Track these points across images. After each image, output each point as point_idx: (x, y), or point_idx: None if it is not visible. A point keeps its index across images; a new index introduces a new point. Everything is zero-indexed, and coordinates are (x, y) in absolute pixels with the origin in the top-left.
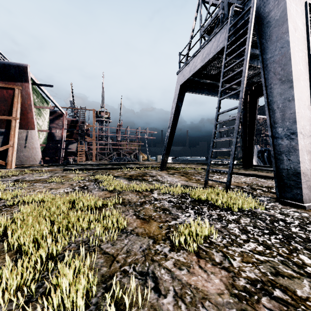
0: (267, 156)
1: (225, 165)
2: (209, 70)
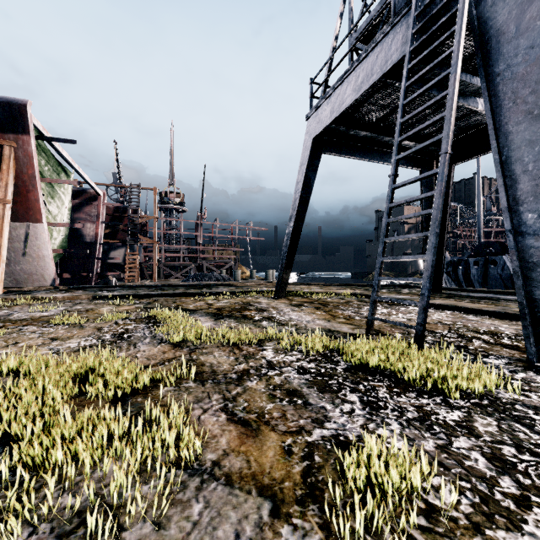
0: (464, 271)
1: (390, 288)
2: (365, 111)
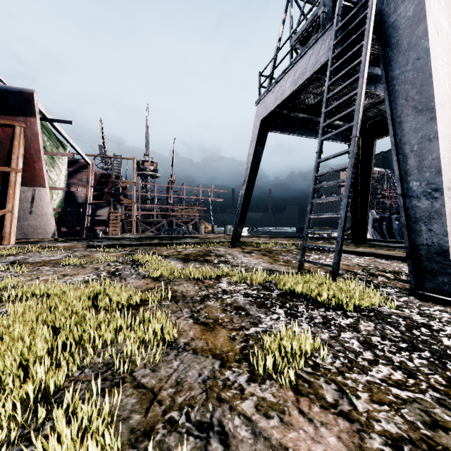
0: (387, 226)
1: (326, 239)
2: (303, 98)
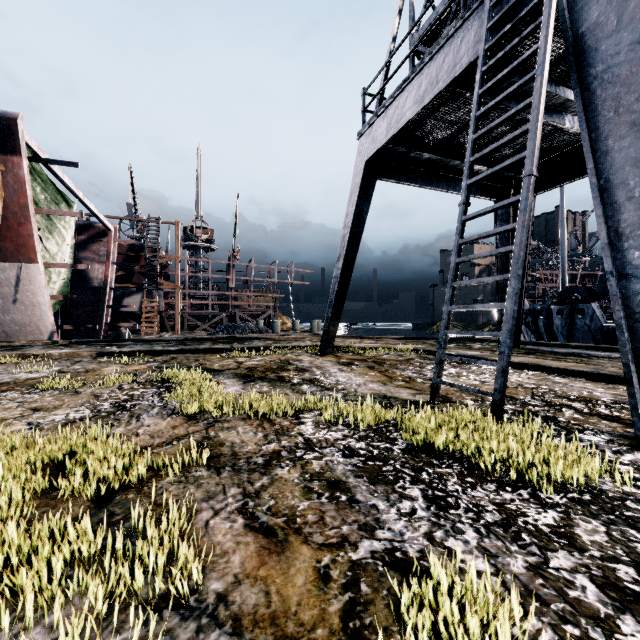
0: (546, 322)
1: (459, 341)
2: (429, 129)
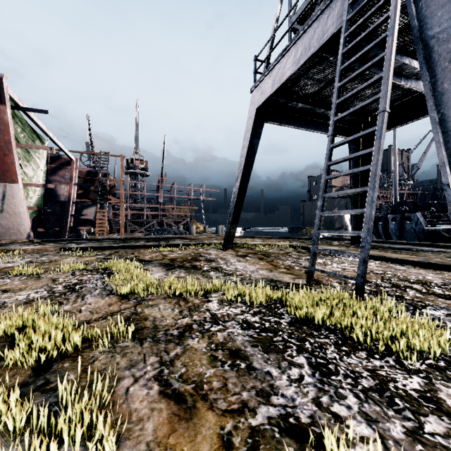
0: (384, 226)
1: (322, 240)
2: (303, 85)
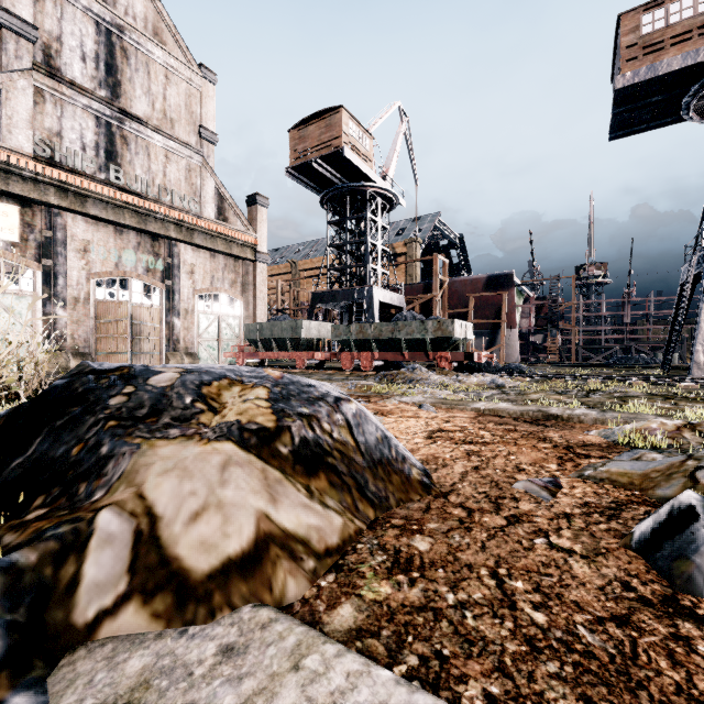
0: None
1: None
2: None
